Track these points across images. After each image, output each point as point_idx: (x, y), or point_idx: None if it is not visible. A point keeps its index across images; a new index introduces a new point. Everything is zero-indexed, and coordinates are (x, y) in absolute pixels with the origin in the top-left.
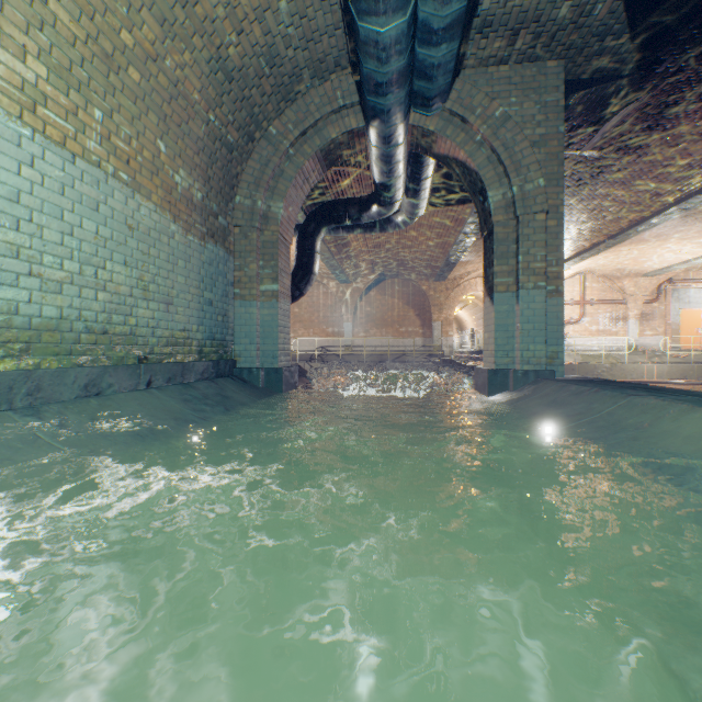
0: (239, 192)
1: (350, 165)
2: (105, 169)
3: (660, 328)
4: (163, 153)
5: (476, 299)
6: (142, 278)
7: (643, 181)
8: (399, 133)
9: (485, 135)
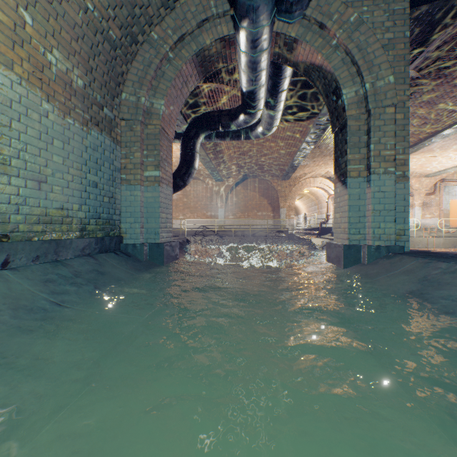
0: (125, 89)
1: (222, 82)
2: None
3: (436, 213)
4: (30, 25)
5: (308, 193)
6: None
7: (444, 100)
8: (265, 37)
9: (341, 38)
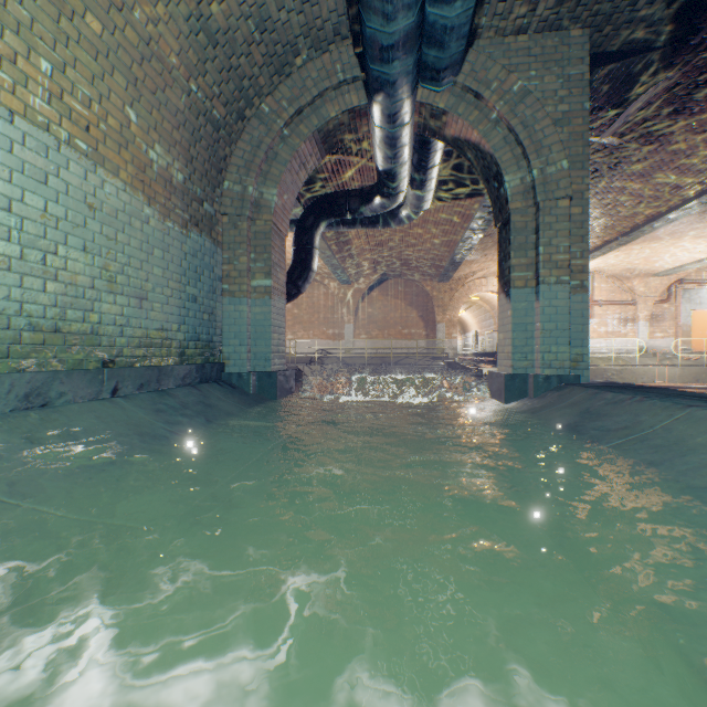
0: (228, 177)
1: (351, 153)
2: (56, 134)
3: (671, 330)
4: (134, 123)
5: (480, 301)
6: (106, 267)
7: (663, 172)
8: (406, 110)
9: (501, 112)
